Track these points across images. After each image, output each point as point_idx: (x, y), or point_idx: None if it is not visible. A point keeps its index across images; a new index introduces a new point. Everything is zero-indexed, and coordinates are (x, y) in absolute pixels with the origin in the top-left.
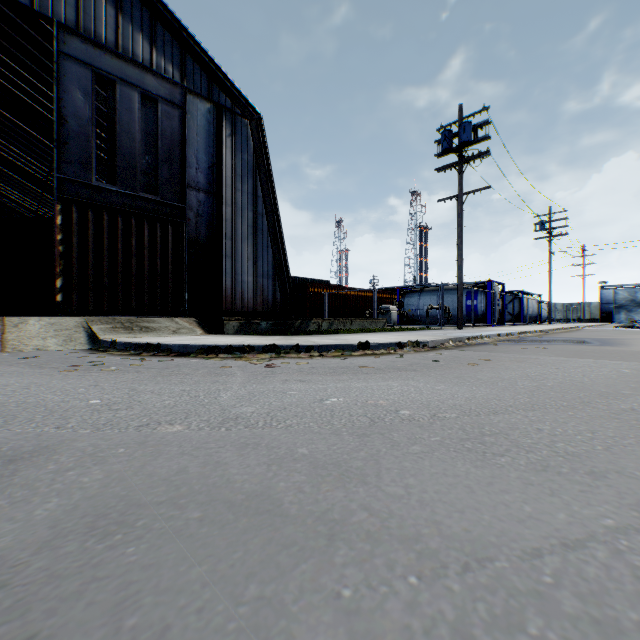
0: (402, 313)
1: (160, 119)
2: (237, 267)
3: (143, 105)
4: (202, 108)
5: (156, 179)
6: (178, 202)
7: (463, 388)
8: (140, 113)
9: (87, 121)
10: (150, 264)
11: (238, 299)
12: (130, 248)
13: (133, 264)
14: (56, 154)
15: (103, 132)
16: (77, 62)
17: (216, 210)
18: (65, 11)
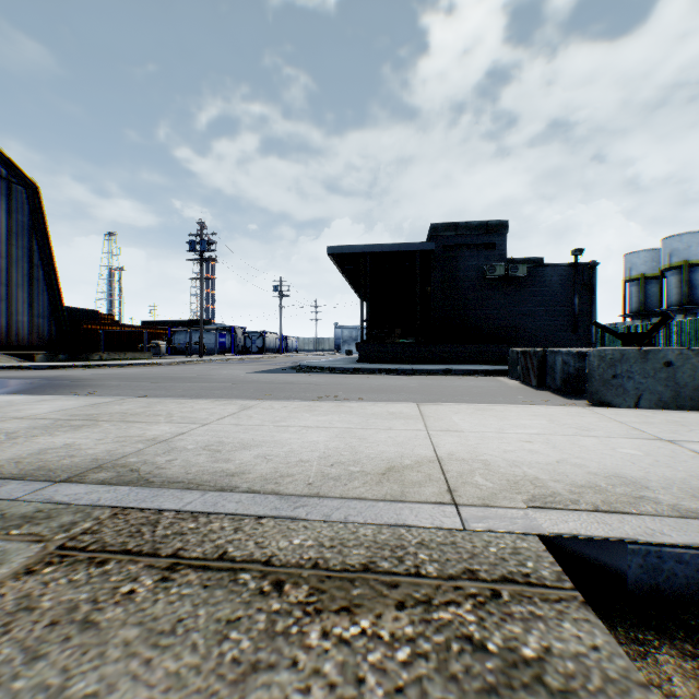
0: (171, 347)
1: None
2: (14, 309)
3: None
4: None
5: None
6: None
7: (154, 370)
8: None
9: None
10: None
11: (15, 335)
12: None
13: None
14: None
15: None
16: None
17: None
18: None
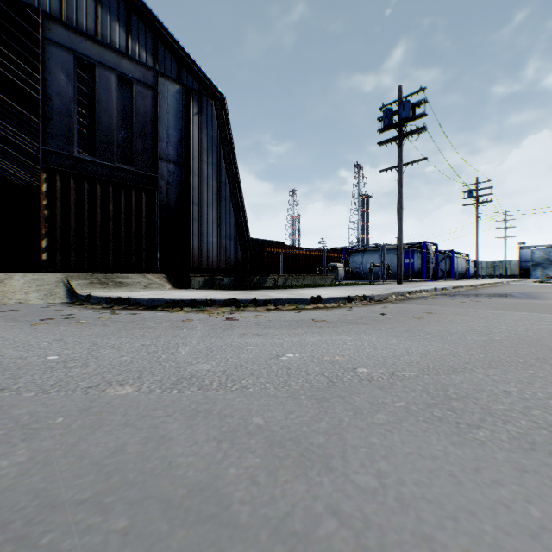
0: (348, 270)
1: (135, 99)
2: (203, 229)
3: (120, 86)
4: (172, 89)
5: (131, 152)
6: (151, 172)
7: (415, 342)
8: (117, 93)
9: (70, 100)
10: (126, 227)
11: (204, 258)
12: (108, 212)
13: (111, 227)
14: (42, 129)
15: (86, 112)
16: (61, 47)
17: (184, 179)
18: (50, 2)
